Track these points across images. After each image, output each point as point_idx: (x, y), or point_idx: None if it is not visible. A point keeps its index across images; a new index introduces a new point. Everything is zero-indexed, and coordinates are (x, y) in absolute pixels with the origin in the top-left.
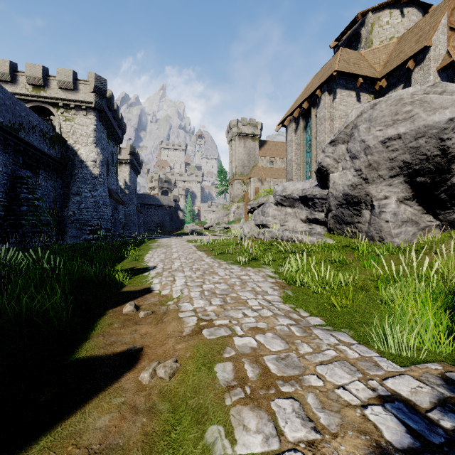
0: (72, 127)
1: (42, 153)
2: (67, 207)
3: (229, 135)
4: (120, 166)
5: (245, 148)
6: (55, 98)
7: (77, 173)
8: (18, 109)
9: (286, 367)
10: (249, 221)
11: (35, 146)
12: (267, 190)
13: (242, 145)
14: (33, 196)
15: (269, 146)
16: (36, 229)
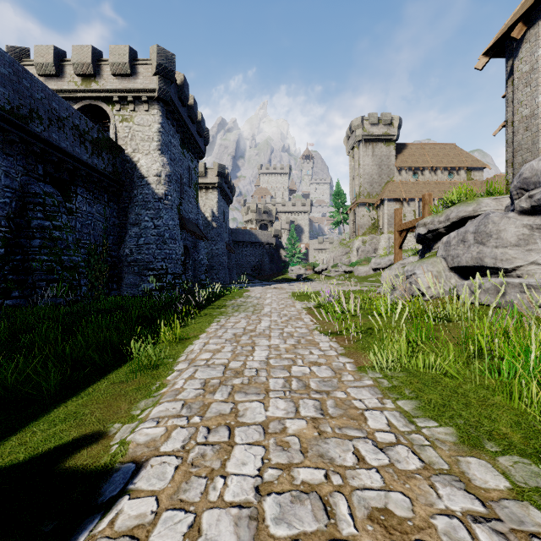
0: (131, 130)
1: (78, 161)
2: (123, 244)
3: (350, 141)
4: (206, 192)
5: (374, 156)
6: (108, 90)
7: (136, 195)
8: (28, 85)
9: None
10: (430, 259)
11: (62, 149)
12: (463, 193)
13: (369, 153)
14: (53, 223)
15: (410, 152)
16: (53, 275)
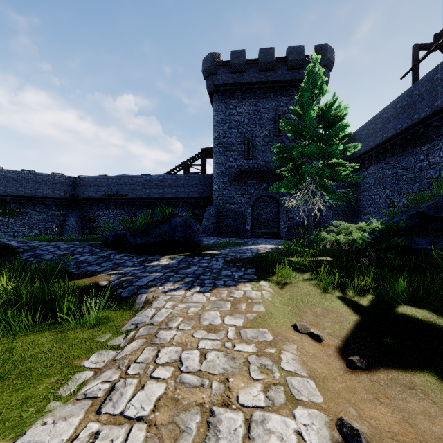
0: None
1: None
2: None
3: None
4: None
5: None
6: None
7: None
8: None
9: (221, 304)
10: None
11: None
12: None
13: None
14: None
15: None
16: None
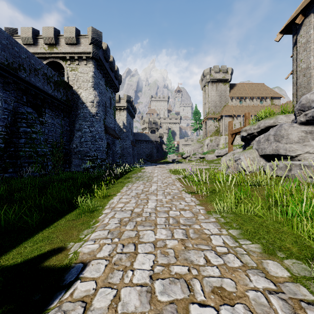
0: (76, 75)
1: (46, 94)
2: (72, 141)
3: (203, 82)
4: (120, 112)
5: (217, 91)
6: (63, 53)
7: (79, 113)
8: (18, 50)
9: None
10: (248, 150)
11: (37, 87)
12: (268, 112)
13: (214, 89)
14: (32, 130)
15: (238, 88)
16: (32, 159)
